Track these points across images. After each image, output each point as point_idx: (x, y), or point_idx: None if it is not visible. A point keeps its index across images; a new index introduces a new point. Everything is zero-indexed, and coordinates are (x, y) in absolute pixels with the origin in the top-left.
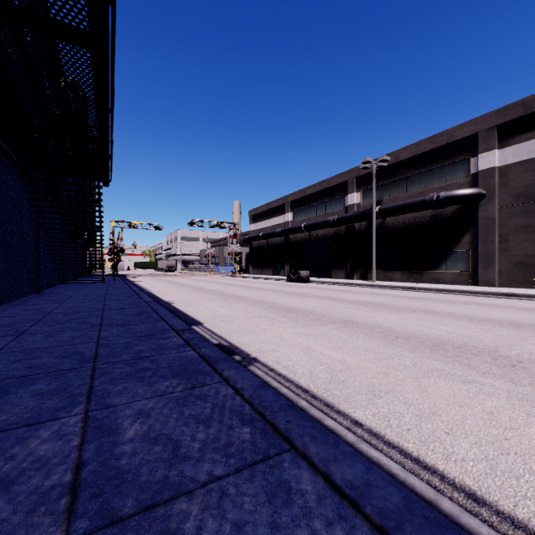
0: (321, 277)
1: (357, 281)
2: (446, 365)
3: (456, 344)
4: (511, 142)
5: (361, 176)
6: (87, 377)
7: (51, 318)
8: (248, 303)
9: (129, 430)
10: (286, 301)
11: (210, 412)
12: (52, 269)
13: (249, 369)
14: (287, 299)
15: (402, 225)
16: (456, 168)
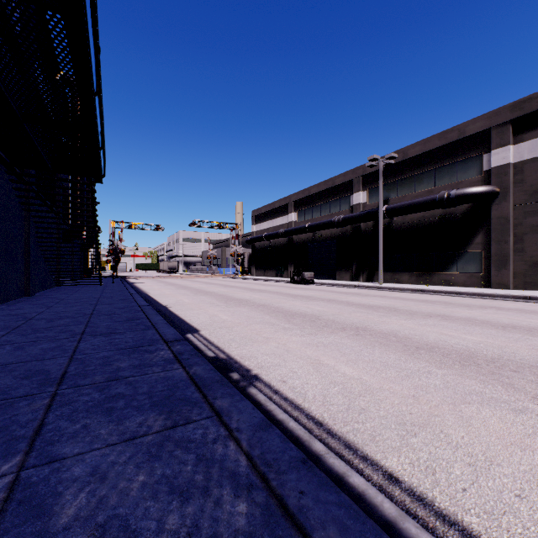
0: (325, 278)
1: (363, 283)
2: (485, 386)
3: (488, 358)
4: (527, 137)
5: (367, 175)
6: (41, 408)
7: (30, 326)
8: (250, 307)
9: (69, 508)
10: (290, 304)
11: (191, 471)
12: (46, 271)
13: (249, 391)
14: (291, 303)
15: (410, 225)
16: (468, 165)
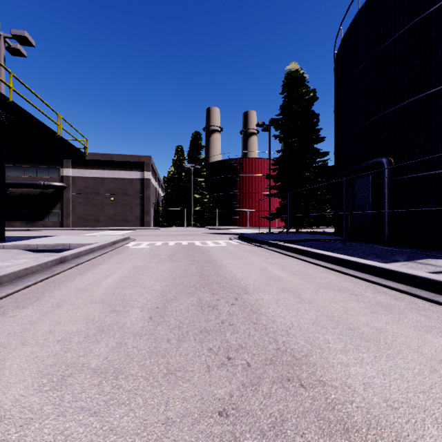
0: None
1: None
2: None
3: None
4: (77, 167)
5: None
6: None
7: None
8: None
9: None
10: None
11: None
12: None
13: None
14: None
15: (22, 194)
16: (54, 171)
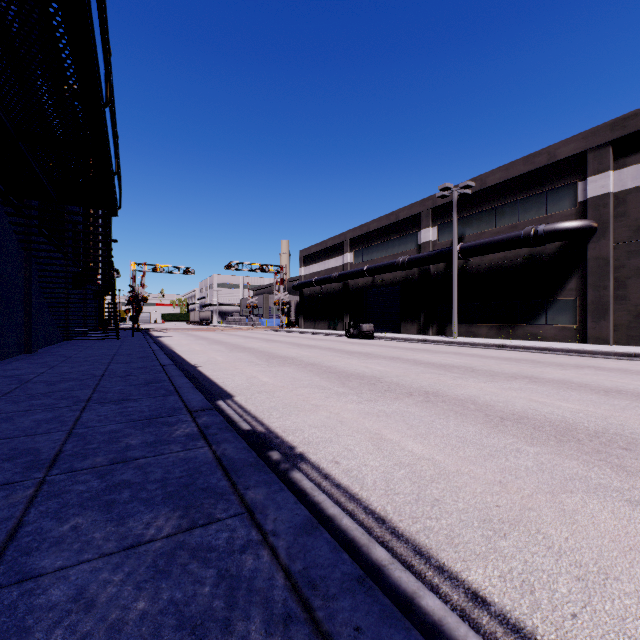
0: (388, 331)
1: (433, 337)
2: (590, 469)
3: (590, 431)
4: (630, 161)
5: (438, 207)
6: (22, 502)
7: (25, 390)
8: (296, 367)
9: None
10: (345, 363)
11: (209, 595)
12: (51, 322)
13: (292, 477)
14: (346, 361)
15: (489, 267)
16: (559, 195)
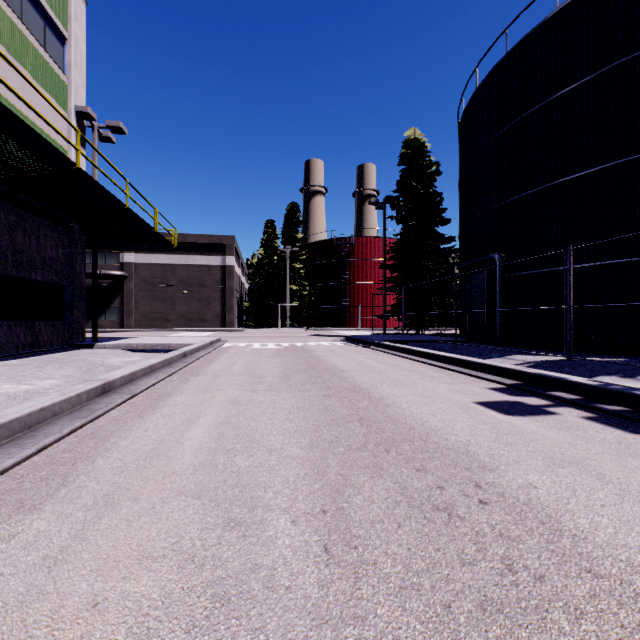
0: None
1: None
2: None
3: None
4: (140, 252)
5: None
6: None
7: None
8: None
9: None
10: None
11: None
12: None
13: None
14: None
15: None
16: (112, 256)
